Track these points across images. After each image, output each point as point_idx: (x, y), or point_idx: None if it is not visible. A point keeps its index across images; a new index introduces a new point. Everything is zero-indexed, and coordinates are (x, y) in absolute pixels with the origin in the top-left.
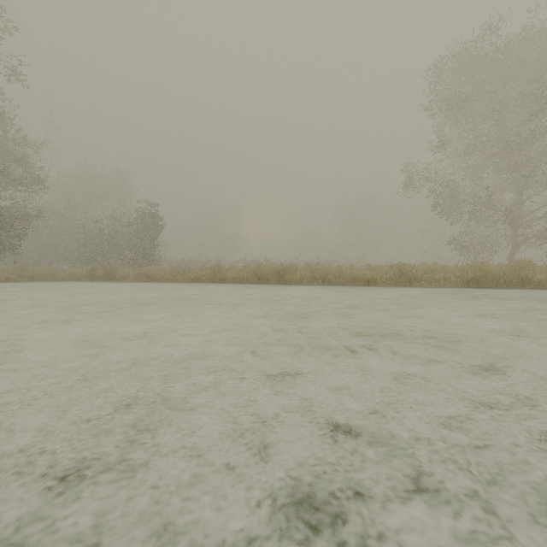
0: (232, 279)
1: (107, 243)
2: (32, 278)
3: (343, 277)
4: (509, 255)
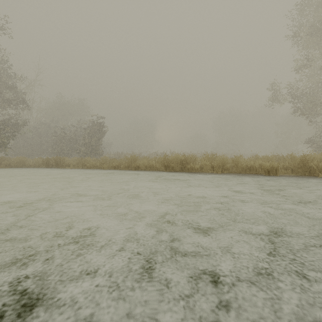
0: (144, 167)
1: (70, 142)
2: (9, 165)
3: (239, 166)
4: None
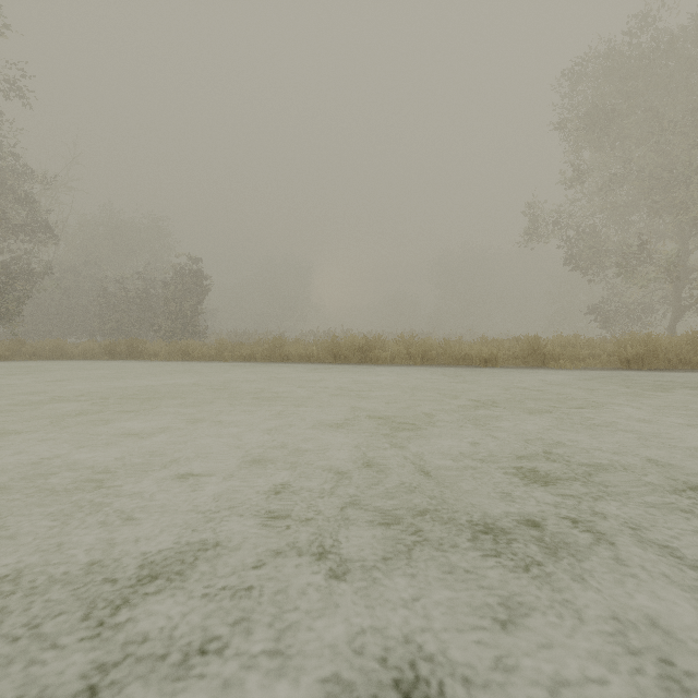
0: (298, 356)
1: (137, 309)
2: (34, 355)
3: (449, 354)
4: (670, 325)
